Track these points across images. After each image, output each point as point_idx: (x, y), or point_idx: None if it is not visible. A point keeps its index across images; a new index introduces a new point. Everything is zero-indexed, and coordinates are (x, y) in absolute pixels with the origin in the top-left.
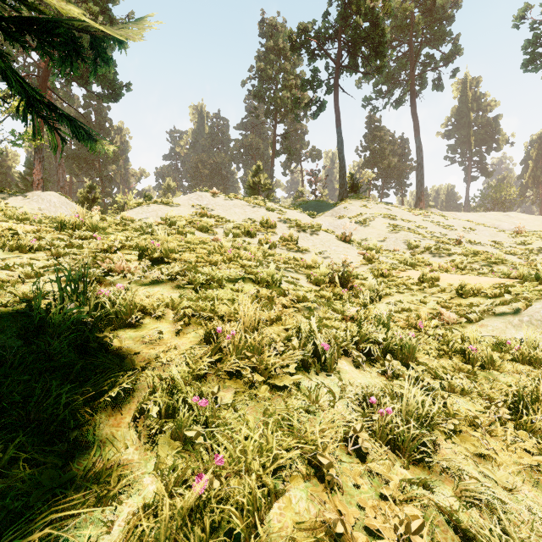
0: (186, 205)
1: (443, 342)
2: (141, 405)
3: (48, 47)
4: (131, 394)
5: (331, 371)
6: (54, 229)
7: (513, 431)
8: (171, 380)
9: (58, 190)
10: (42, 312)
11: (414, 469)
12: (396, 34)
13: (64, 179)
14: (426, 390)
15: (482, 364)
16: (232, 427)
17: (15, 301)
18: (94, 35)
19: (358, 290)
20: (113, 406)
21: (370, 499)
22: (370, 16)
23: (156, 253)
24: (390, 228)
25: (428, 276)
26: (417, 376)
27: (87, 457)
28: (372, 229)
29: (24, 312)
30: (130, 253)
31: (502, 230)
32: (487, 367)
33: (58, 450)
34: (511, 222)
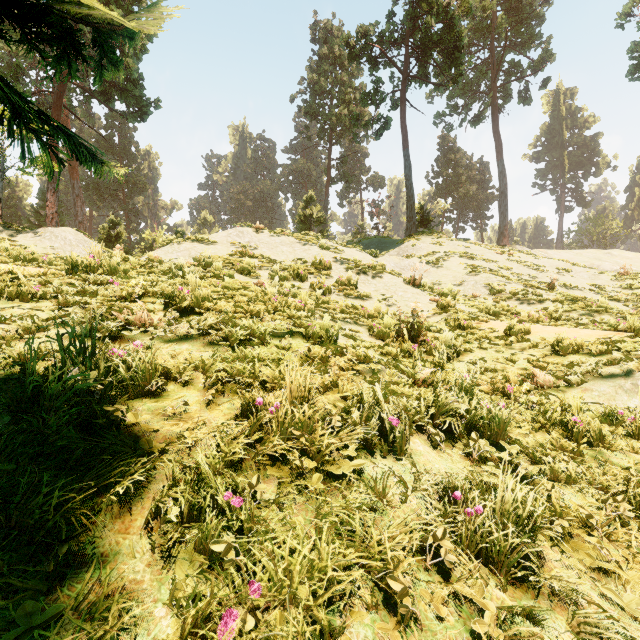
0: (224, 242)
1: (539, 412)
2: (157, 503)
3: (35, 39)
4: (146, 486)
5: (401, 453)
6: (65, 273)
7: (638, 534)
8: (197, 469)
9: (75, 225)
10: (38, 378)
11: (514, 591)
12: (475, 37)
13: (83, 213)
14: (522, 477)
15: (588, 440)
16: (274, 533)
17: (8, 364)
18: (95, 23)
19: (431, 346)
20: (121, 503)
21: (458, 637)
22: (443, 16)
23: (185, 302)
24: (468, 269)
25: (517, 328)
26: (510, 459)
27: (82, 578)
28: (446, 271)
29: (17, 377)
30: (154, 302)
31: (604, 272)
32: (595, 444)
33: (43, 569)
34: (614, 261)
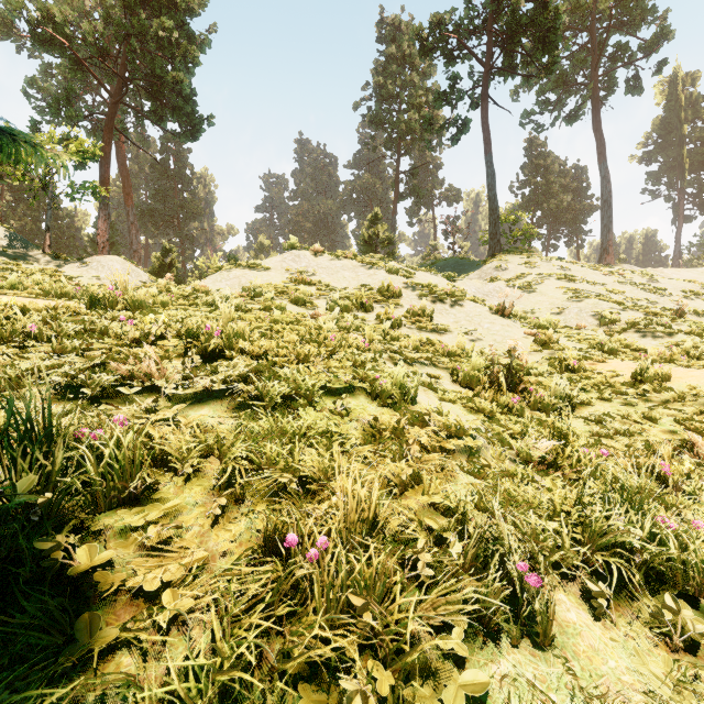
0: (279, 268)
1: None
2: None
3: None
4: None
5: (546, 640)
6: (85, 308)
7: None
8: None
9: (130, 254)
10: None
11: None
12: (570, 19)
13: (138, 241)
14: None
15: None
16: None
17: None
18: None
19: (536, 398)
20: None
21: None
22: None
23: (213, 346)
24: (569, 294)
25: (651, 372)
26: None
27: None
28: (540, 297)
29: None
30: (178, 345)
31: None
32: None
33: None
34: None
